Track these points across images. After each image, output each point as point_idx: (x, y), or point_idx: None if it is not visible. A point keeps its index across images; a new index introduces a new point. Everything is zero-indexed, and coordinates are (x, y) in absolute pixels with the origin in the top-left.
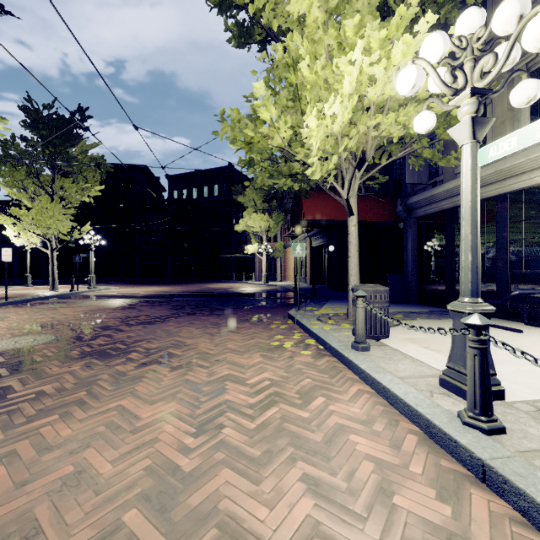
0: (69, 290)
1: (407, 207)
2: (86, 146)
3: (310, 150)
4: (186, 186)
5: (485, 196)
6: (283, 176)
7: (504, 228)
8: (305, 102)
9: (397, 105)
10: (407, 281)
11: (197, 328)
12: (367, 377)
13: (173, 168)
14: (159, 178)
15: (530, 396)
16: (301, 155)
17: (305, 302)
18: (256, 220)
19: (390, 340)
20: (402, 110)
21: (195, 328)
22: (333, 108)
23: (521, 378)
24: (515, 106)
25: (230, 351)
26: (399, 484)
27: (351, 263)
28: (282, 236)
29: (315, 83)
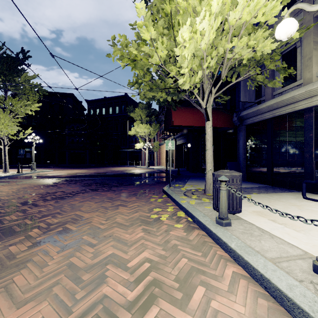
0: (16, 172)
1: (240, 118)
2: (28, 77)
3: (181, 68)
4: (99, 107)
5: (297, 109)
6: (160, 89)
7: (311, 130)
8: (177, 29)
9: (247, 33)
10: (240, 166)
11: (95, 202)
12: (239, 258)
13: (84, 89)
14: (81, 102)
15: None
16: (174, 72)
17: (174, 180)
18: (142, 128)
19: (242, 213)
20: (253, 34)
21: (94, 202)
22: (203, 24)
23: None
24: None
25: (118, 225)
26: None
27: (208, 154)
28: (158, 138)
29: (186, 9)
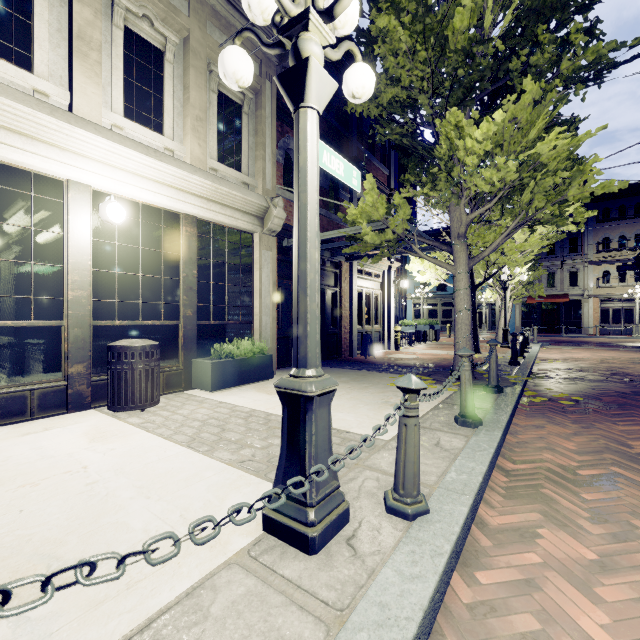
0: None
1: None
2: None
3: None
4: None
5: None
6: None
7: None
8: None
9: None
10: None
11: None
12: None
13: None
14: None
15: (267, 487)
16: None
17: None
18: None
19: None
20: None
21: None
22: None
23: (191, 493)
24: (232, 73)
25: None
26: (574, 562)
27: None
28: None
29: None
